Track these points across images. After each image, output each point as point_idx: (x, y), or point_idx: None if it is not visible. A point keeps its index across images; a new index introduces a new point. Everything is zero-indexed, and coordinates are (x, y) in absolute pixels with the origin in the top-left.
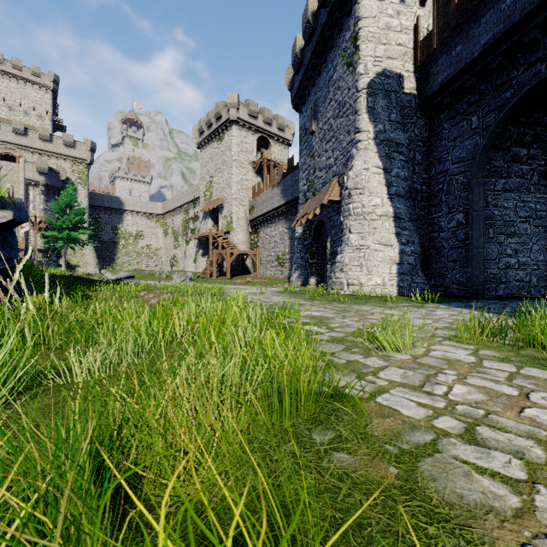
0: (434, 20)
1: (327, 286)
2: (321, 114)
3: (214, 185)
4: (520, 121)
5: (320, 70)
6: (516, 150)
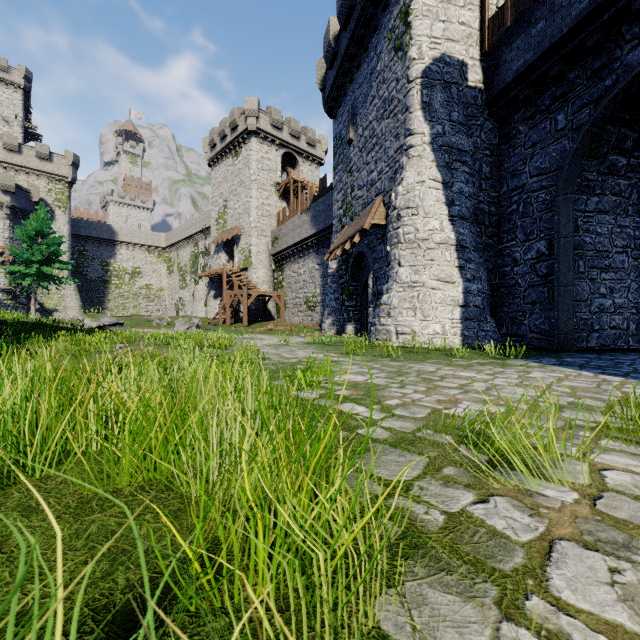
0: None
1: (369, 336)
2: (361, 116)
3: (228, 210)
4: (623, 119)
5: (359, 61)
6: (614, 159)
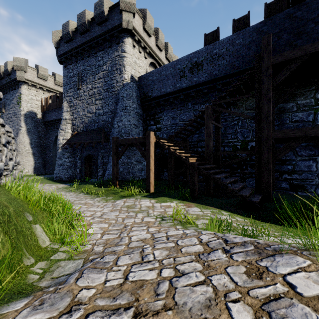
0: (45, 104)
1: None
2: (8, 109)
3: None
4: None
5: (7, 92)
6: None
